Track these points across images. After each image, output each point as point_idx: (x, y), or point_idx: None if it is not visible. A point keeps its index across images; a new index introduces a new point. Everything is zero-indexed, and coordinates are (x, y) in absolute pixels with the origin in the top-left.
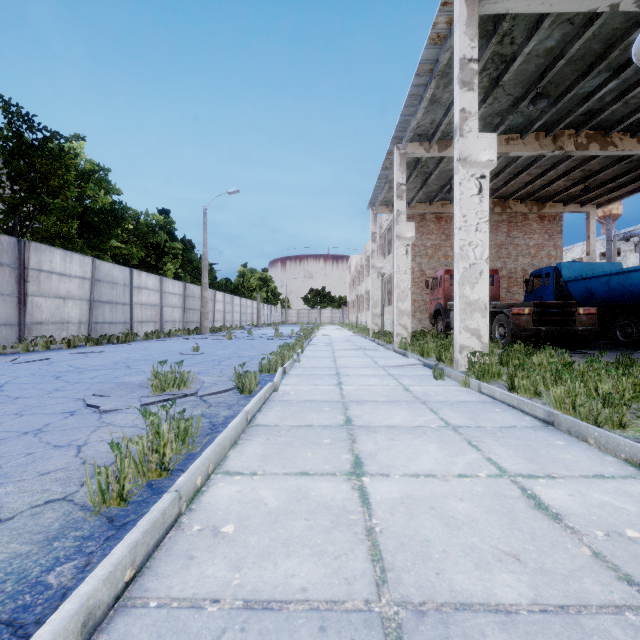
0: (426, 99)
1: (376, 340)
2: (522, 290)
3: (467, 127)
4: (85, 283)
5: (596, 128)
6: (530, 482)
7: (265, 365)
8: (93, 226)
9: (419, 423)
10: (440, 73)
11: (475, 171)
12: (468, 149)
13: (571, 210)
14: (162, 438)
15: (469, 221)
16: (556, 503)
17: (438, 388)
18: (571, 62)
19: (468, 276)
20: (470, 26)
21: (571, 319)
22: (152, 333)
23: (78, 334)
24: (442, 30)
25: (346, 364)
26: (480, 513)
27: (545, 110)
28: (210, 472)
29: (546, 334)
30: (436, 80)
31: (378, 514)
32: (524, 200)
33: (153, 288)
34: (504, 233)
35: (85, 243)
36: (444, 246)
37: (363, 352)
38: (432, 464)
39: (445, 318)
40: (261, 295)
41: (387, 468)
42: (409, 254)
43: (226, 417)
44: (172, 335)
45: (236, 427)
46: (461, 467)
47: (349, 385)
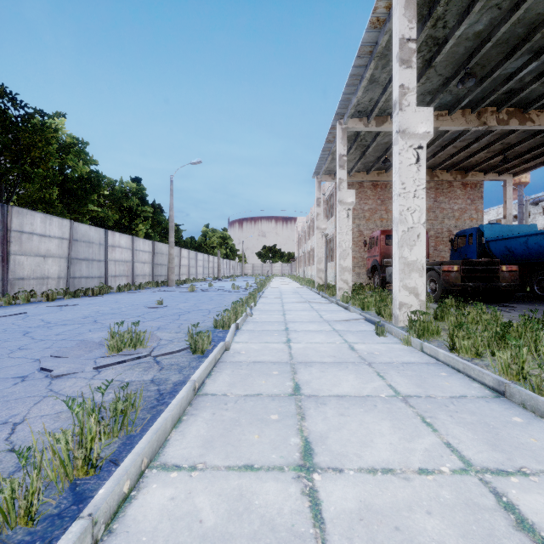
0: (366, 79)
1: (321, 293)
2: (447, 248)
3: (406, 101)
4: (63, 243)
5: (516, 106)
6: (502, 482)
7: (219, 321)
8: (72, 192)
9: (368, 392)
10: (379, 54)
11: (413, 142)
12: (407, 122)
13: (490, 178)
14: (89, 431)
15: (407, 188)
16: (541, 519)
17: (381, 346)
18: (497, 45)
19: (407, 239)
20: (408, 8)
21: (495, 275)
22: (124, 286)
23: (57, 288)
24: (381, 14)
25: (294, 318)
26: (455, 538)
27: (471, 89)
28: (144, 468)
29: (472, 289)
30: (375, 61)
31: (333, 540)
32: (449, 170)
33: (125, 246)
34: (432, 198)
35: (65, 207)
36: (379, 210)
37: (309, 305)
38: (388, 452)
39: (381, 273)
40: (221, 251)
41: (340, 459)
42: (350, 217)
43: (175, 383)
44: (142, 287)
45: (180, 403)
46: (420, 457)
47: (297, 343)
